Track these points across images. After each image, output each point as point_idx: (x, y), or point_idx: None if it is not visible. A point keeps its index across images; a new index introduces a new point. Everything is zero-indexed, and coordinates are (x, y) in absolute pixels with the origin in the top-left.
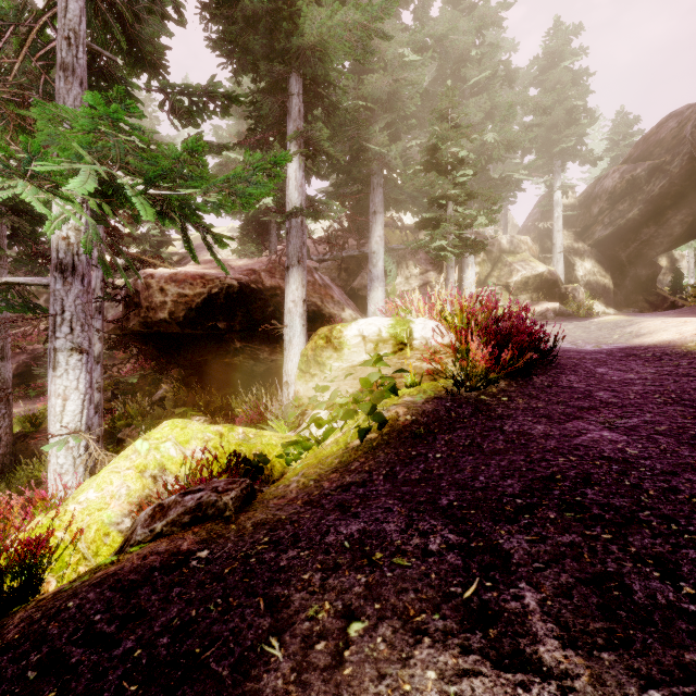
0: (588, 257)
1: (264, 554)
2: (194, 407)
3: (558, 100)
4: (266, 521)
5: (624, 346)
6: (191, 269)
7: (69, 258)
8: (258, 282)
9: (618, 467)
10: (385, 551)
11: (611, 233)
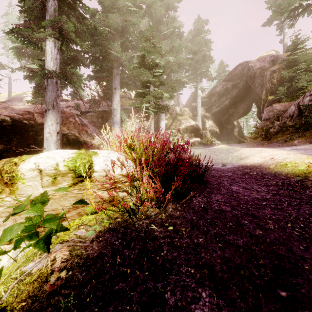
0: (210, 119)
1: None
2: None
3: (199, 51)
4: None
5: (237, 165)
6: None
7: None
8: (30, 119)
9: None
10: None
11: (219, 110)
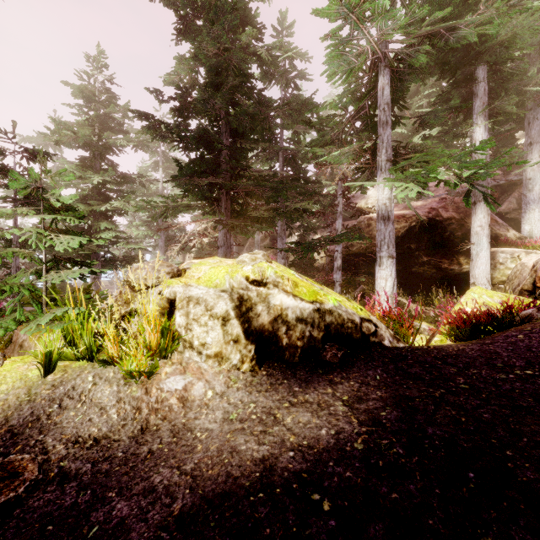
0: None
1: None
2: None
3: None
4: None
5: None
6: None
7: (386, 213)
8: (438, 215)
9: None
10: None
11: None
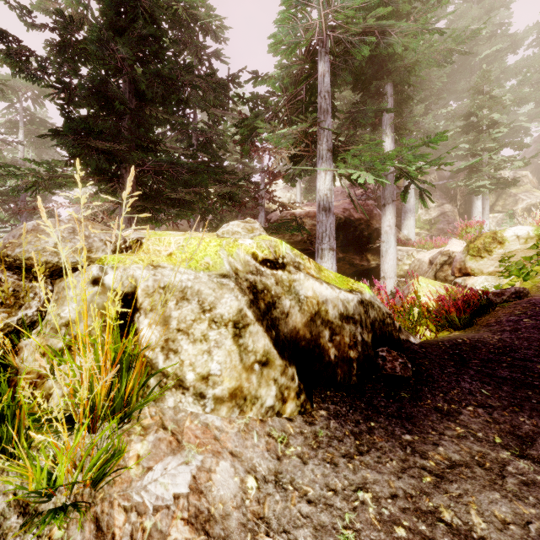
0: None
1: None
2: None
3: None
4: None
5: None
6: (311, 209)
7: (327, 204)
8: (351, 215)
9: None
10: None
11: None
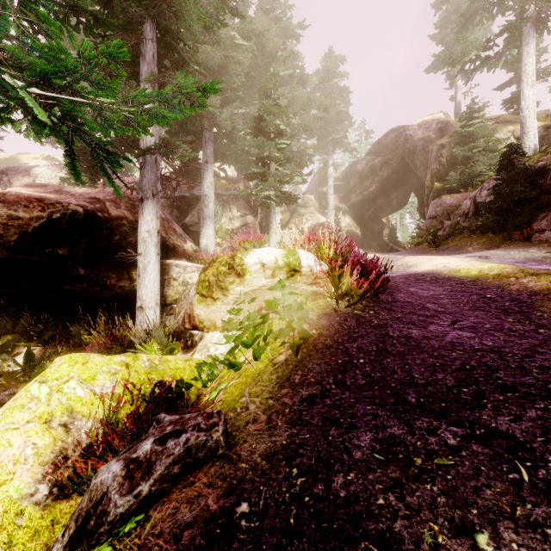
0: (348, 214)
1: (311, 488)
2: (21, 337)
3: (331, 104)
4: (272, 450)
5: (407, 273)
6: (23, 190)
7: None
8: (103, 210)
9: (494, 355)
10: (419, 455)
11: (361, 200)
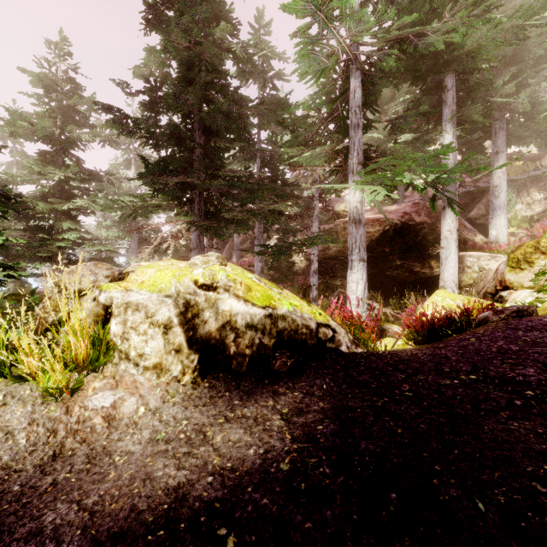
0: None
1: None
2: None
3: None
4: None
5: None
6: (366, 216)
7: (357, 216)
8: (411, 220)
9: None
10: None
11: None
